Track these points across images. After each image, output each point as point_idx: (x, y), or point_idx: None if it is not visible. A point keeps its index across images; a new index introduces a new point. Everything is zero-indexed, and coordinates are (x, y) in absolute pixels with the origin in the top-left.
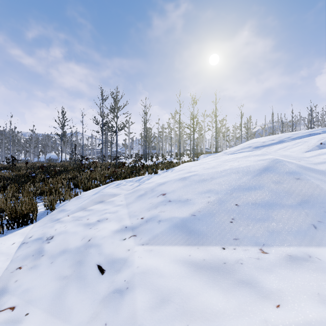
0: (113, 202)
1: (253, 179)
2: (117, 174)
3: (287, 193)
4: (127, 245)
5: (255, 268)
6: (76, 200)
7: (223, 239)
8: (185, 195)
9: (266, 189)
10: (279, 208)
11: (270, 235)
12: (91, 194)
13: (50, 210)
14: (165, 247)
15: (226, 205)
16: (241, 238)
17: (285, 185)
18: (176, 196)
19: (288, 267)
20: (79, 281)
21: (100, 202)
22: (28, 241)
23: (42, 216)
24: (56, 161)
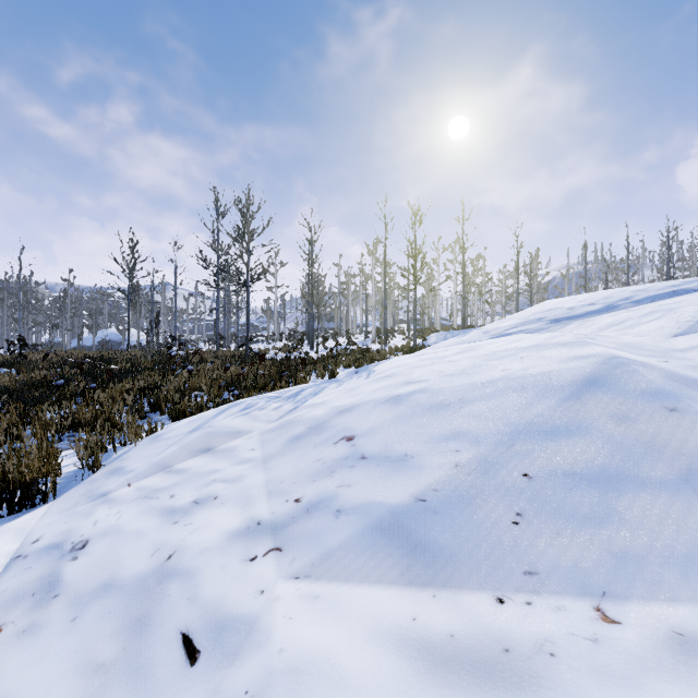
0: (234, 452)
1: (563, 406)
2: (247, 380)
3: (650, 447)
4: (258, 578)
5: (592, 672)
6: (150, 445)
7: (497, 571)
8: (400, 443)
9: (597, 435)
10: (635, 488)
11: (619, 565)
12: (186, 430)
13: (90, 469)
14: (351, 588)
15: (500, 475)
16: (543, 572)
17: (643, 426)
18: (378, 446)
19: (682, 674)
20: (133, 683)
21: (204, 452)
22: (30, 551)
23: (71, 483)
24: (119, 347)
